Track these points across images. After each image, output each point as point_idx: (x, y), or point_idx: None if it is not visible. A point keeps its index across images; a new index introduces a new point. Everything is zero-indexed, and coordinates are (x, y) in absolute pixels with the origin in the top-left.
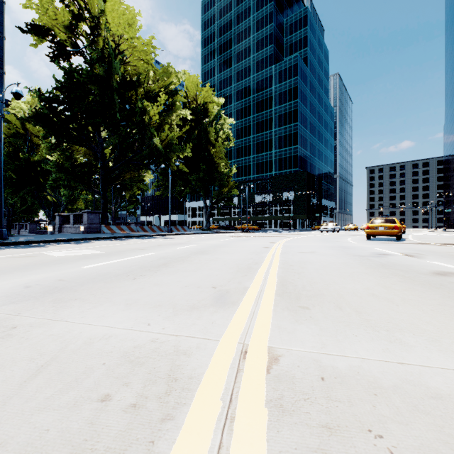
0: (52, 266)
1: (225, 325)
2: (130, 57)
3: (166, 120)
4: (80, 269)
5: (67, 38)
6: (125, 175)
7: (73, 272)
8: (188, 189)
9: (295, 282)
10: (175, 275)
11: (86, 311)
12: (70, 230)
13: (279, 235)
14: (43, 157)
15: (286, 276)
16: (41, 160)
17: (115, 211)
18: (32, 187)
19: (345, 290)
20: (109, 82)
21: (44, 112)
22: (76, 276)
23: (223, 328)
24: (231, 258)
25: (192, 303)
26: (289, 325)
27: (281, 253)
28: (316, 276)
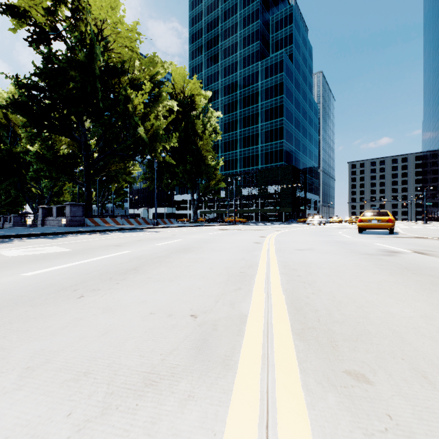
0: None
1: None
2: (114, 43)
3: (152, 111)
4: (18, 277)
5: (46, 21)
6: (110, 167)
7: (2, 284)
8: (175, 181)
9: (312, 303)
10: (142, 289)
11: None
12: (53, 223)
13: (267, 228)
14: (26, 148)
15: (294, 289)
16: (26, 152)
17: (103, 203)
18: (15, 179)
19: (396, 321)
20: (91, 69)
21: (23, 99)
22: (1, 291)
23: None
24: (219, 258)
25: (150, 363)
26: None
27: (277, 251)
28: (335, 289)
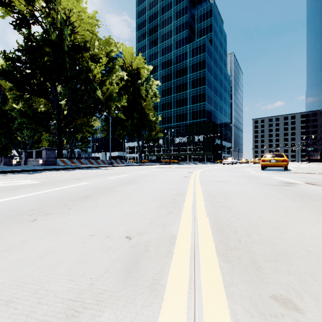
0: None
1: None
2: (78, 27)
3: (108, 79)
4: None
5: (26, 9)
6: (76, 121)
7: None
8: (125, 132)
9: (232, 225)
10: (88, 213)
11: None
12: (33, 163)
13: (193, 167)
14: (13, 106)
15: (216, 213)
16: (13, 110)
17: (72, 148)
18: (5, 130)
19: (308, 241)
20: (61, 46)
21: (9, 69)
22: None
23: None
24: (156, 188)
25: (77, 289)
26: None
27: (201, 182)
28: (250, 212)
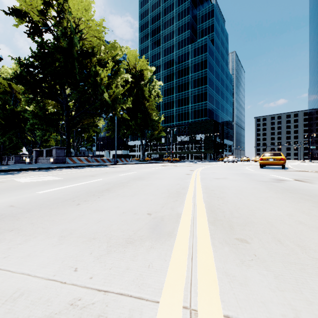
0: (13, 191)
1: (163, 270)
2: (87, 34)
3: (113, 81)
4: (35, 194)
5: (40, 19)
6: (83, 121)
7: (27, 198)
8: (129, 131)
9: (222, 208)
10: (115, 200)
11: (14, 248)
12: (43, 161)
13: (195, 165)
14: (24, 108)
15: (211, 201)
16: (23, 111)
17: (77, 147)
18: (16, 130)
19: (271, 217)
20: (71, 52)
21: (23, 74)
22: (28, 201)
23: (161, 277)
24: (162, 183)
25: (128, 234)
26: (236, 269)
27: (201, 179)
28: (237, 201)
